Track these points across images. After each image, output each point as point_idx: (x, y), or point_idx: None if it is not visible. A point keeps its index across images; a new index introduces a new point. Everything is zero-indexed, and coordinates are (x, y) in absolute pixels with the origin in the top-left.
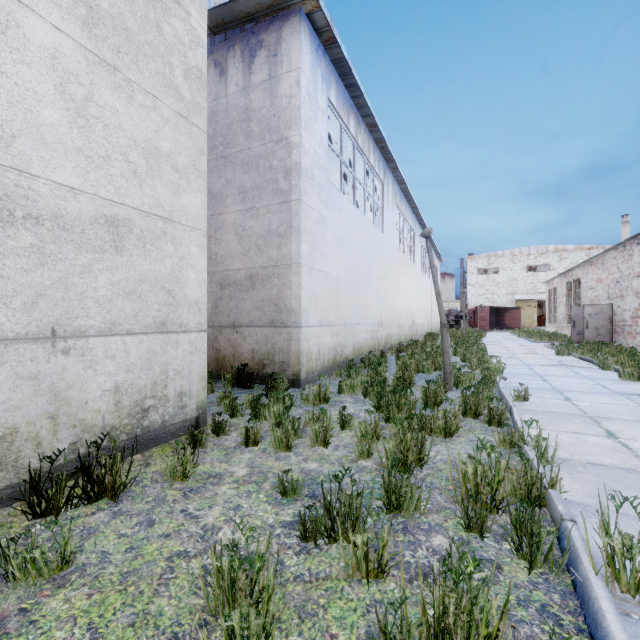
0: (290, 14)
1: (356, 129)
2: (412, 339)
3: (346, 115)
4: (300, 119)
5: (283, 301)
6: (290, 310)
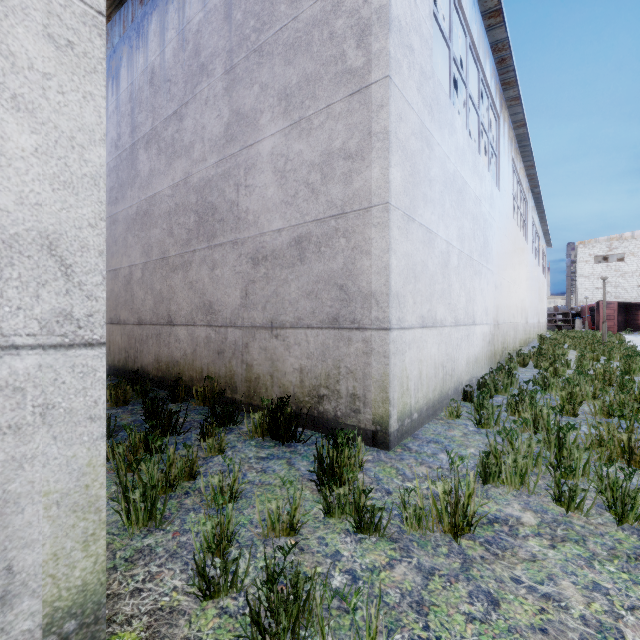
0: None
1: (470, 12)
2: (525, 344)
3: None
4: None
5: (354, 279)
6: (368, 296)
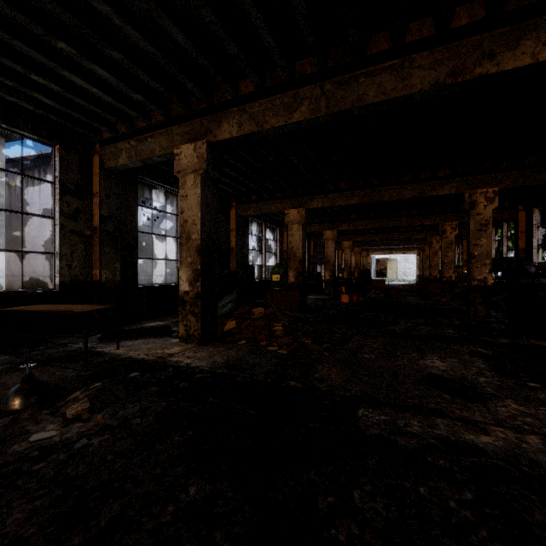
0: None
1: None
2: None
3: None
4: None
5: None
6: None
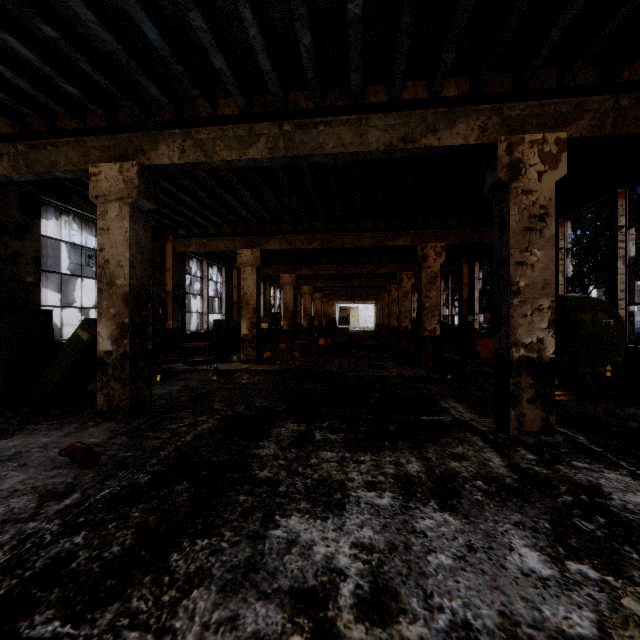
0: (43, 204)
1: None
2: None
3: (89, 229)
4: (47, 246)
5: None
6: None
